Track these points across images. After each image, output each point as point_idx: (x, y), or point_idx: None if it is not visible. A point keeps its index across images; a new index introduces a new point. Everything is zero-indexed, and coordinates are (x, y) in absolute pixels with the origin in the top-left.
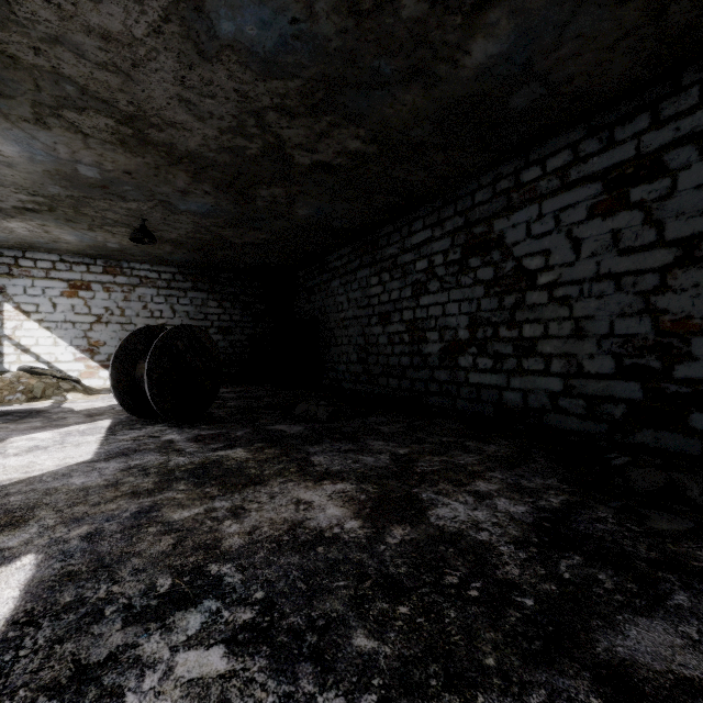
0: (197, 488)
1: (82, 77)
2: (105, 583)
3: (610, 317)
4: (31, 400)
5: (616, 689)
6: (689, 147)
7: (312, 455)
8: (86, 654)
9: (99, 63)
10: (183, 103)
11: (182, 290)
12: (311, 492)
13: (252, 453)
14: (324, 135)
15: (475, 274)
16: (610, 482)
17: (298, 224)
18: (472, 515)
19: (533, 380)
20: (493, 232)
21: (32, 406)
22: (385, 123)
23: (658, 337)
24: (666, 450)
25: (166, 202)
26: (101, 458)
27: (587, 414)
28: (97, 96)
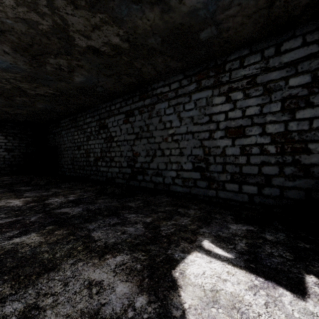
0: None
1: None
2: None
3: (126, 151)
4: None
5: (47, 214)
6: (137, 110)
7: (25, 194)
8: None
9: None
10: None
11: None
12: (14, 200)
13: (1, 195)
14: (37, 87)
15: (101, 135)
16: (103, 192)
17: (40, 109)
18: (58, 200)
19: (113, 169)
20: (105, 123)
21: None
22: (58, 88)
23: (133, 157)
24: (134, 185)
25: None
26: None
27: (123, 178)
28: None
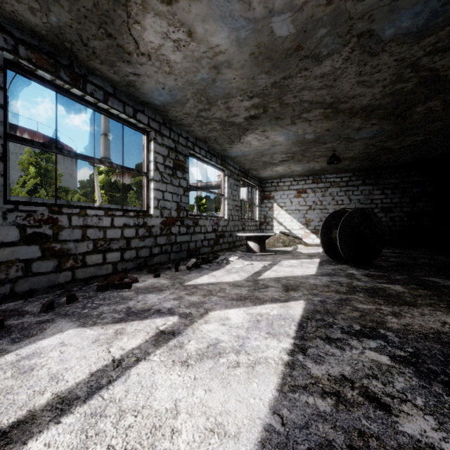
0: (369, 297)
1: (311, 97)
2: (331, 318)
3: None
4: (284, 246)
5: None
6: None
7: None
8: (329, 334)
9: (318, 88)
10: (360, 84)
11: (355, 186)
12: None
13: (407, 289)
14: None
15: None
16: None
17: None
18: None
19: None
20: None
21: (285, 249)
22: None
23: None
24: None
25: (347, 138)
26: (319, 274)
27: None
28: (316, 102)
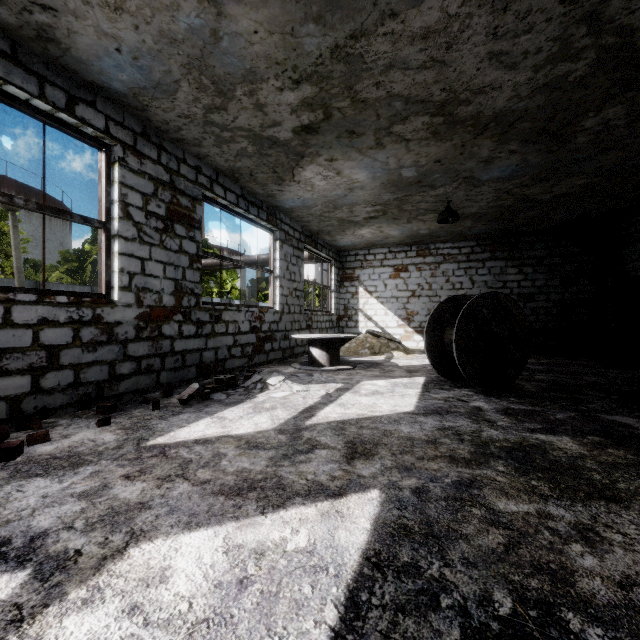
0: (519, 475)
1: (406, 88)
2: (437, 559)
3: None
4: (372, 354)
5: None
6: None
7: None
8: None
9: (419, 66)
10: (494, 60)
11: (480, 261)
12: None
13: (586, 447)
14: None
15: None
16: None
17: None
18: None
19: None
20: None
21: (373, 359)
22: None
23: None
24: None
25: (469, 178)
26: (420, 412)
27: None
28: (416, 99)
